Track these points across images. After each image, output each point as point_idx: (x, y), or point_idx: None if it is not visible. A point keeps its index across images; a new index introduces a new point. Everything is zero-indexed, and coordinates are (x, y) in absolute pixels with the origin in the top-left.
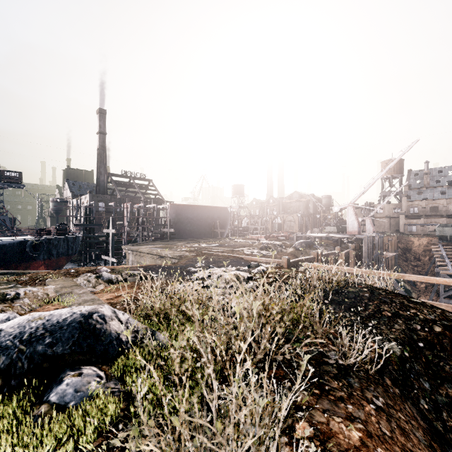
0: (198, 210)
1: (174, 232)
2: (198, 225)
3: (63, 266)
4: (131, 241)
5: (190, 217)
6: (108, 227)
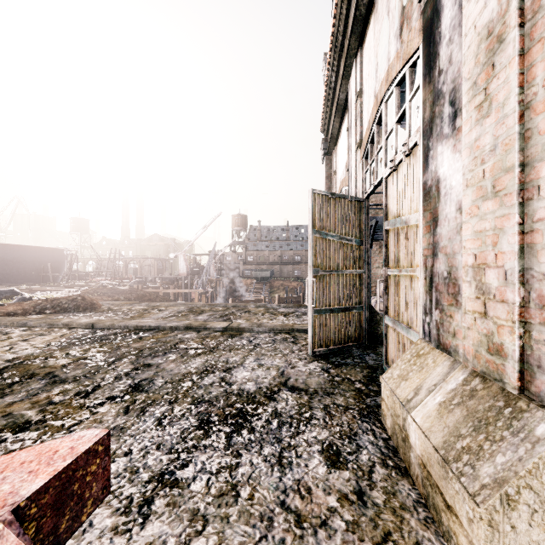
0: (21, 251)
1: None
2: (19, 268)
3: None
4: None
5: (7, 258)
6: None
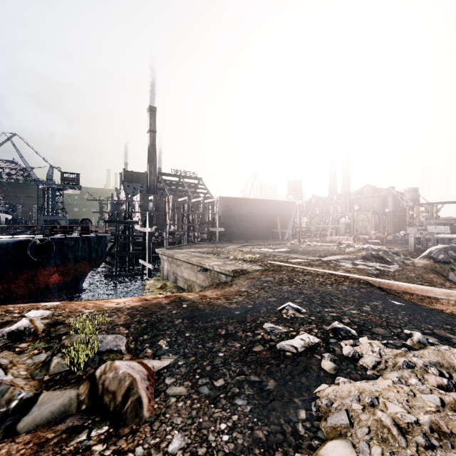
0: (254, 205)
1: (224, 232)
2: (253, 224)
3: (86, 273)
4: (175, 243)
5: (243, 213)
6: (145, 225)
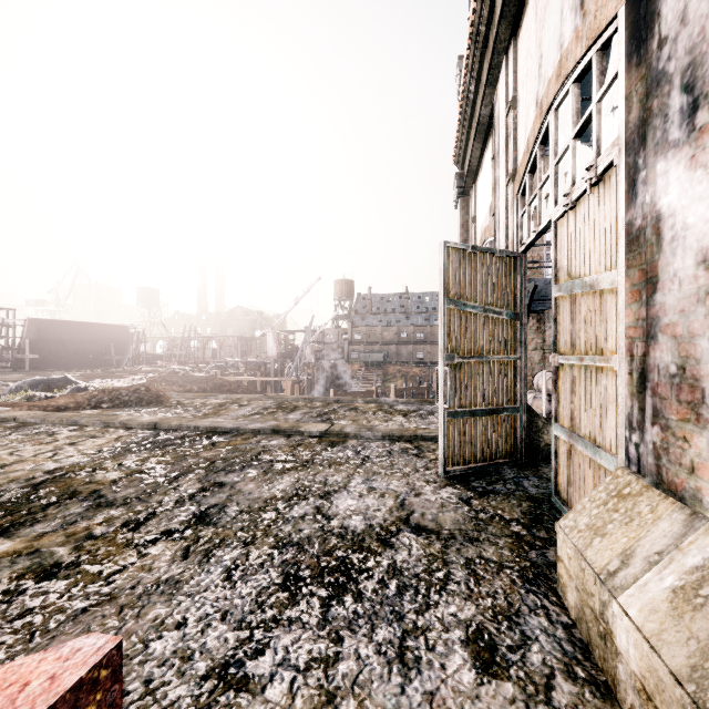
0: (80, 329)
1: (34, 360)
2: (78, 350)
3: None
4: None
5: (65, 338)
6: None
